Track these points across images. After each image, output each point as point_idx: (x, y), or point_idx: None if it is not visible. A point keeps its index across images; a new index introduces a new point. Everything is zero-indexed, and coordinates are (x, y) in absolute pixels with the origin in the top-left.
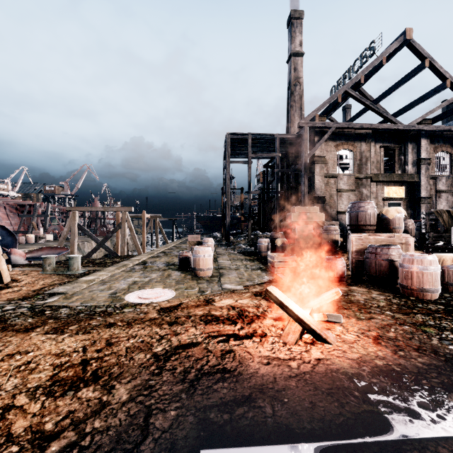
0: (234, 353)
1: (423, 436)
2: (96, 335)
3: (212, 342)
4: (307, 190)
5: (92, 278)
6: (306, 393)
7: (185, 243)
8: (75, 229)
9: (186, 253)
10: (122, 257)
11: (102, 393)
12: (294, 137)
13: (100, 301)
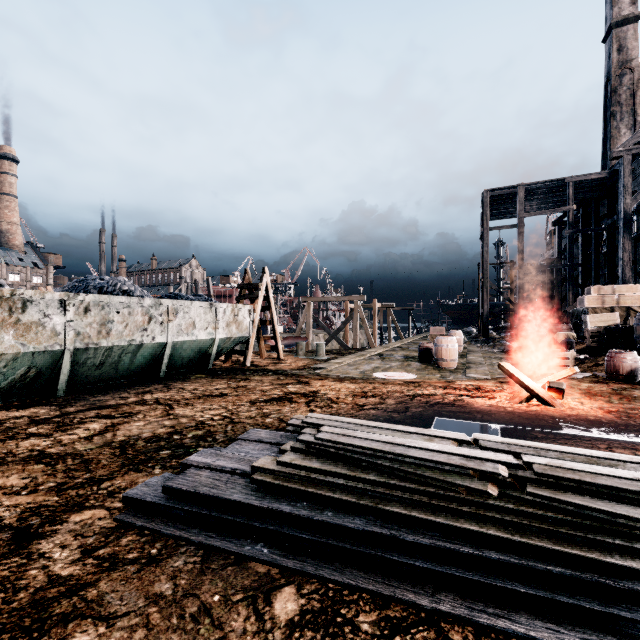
0: (464, 400)
1: (581, 434)
2: (364, 385)
3: (448, 395)
4: (629, 257)
5: (340, 361)
6: (510, 416)
7: (426, 339)
8: (310, 320)
9: (427, 343)
10: (356, 349)
11: (380, 400)
12: (602, 176)
13: (354, 375)
